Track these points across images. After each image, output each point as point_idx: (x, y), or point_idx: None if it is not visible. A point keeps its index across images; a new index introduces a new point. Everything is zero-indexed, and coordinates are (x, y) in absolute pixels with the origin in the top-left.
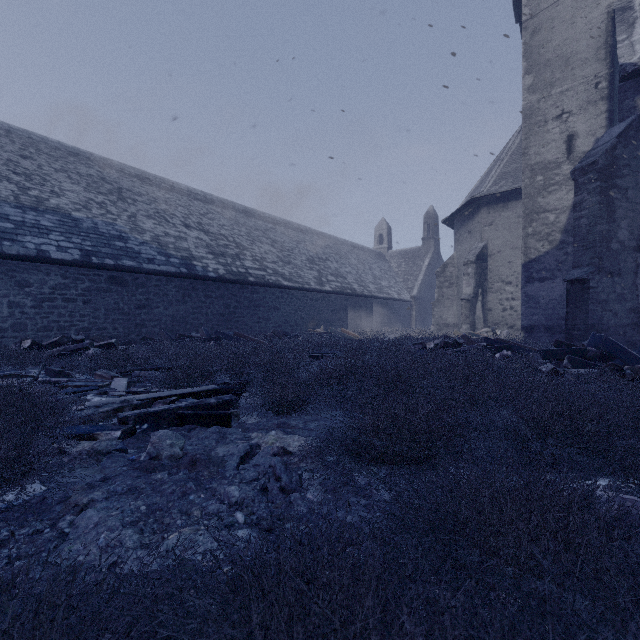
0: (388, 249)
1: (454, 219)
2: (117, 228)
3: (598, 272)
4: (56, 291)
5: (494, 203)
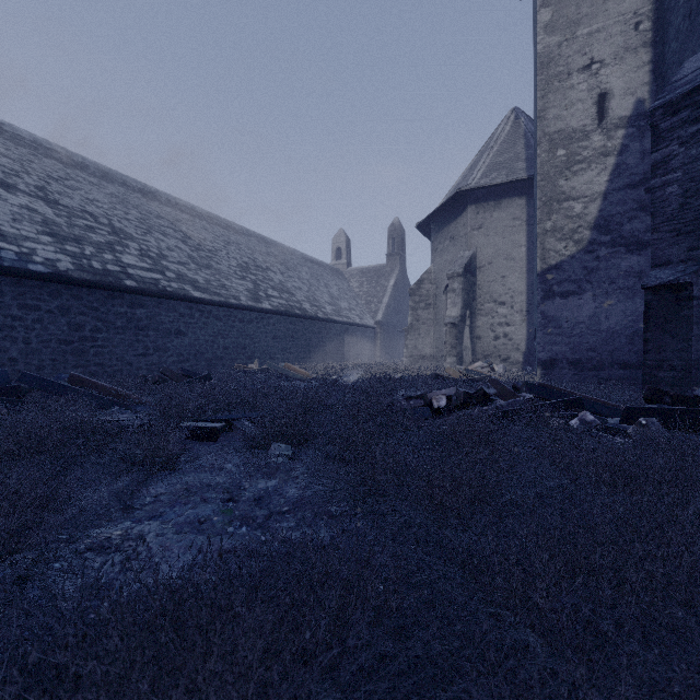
0: (347, 266)
1: (431, 223)
2: None
3: None
4: None
5: (484, 200)
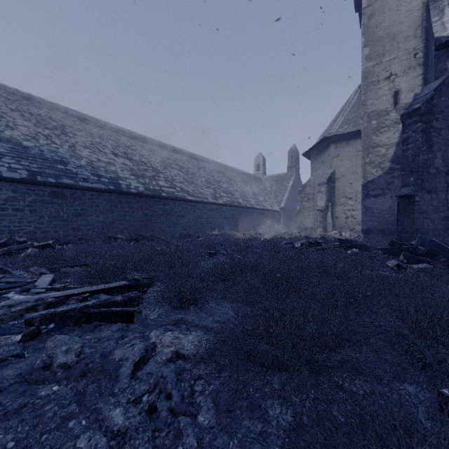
0: (263, 174)
1: (311, 153)
2: (59, 155)
3: (421, 190)
4: (7, 202)
5: (340, 141)
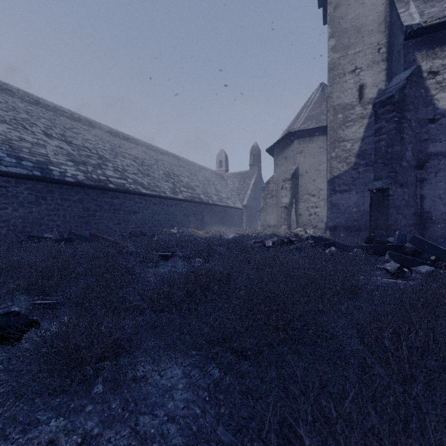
0: (226, 171)
1: (274, 149)
2: None
3: (394, 183)
4: None
5: (303, 137)
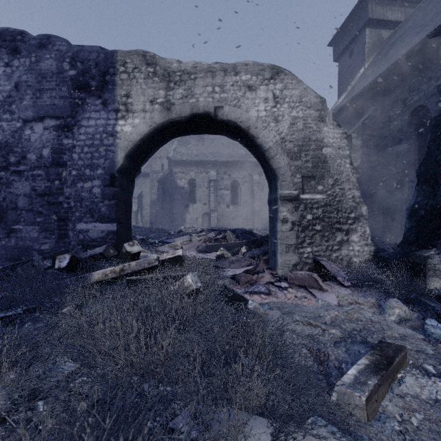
0: None
1: None
2: None
3: (161, 208)
4: None
5: (145, 175)
